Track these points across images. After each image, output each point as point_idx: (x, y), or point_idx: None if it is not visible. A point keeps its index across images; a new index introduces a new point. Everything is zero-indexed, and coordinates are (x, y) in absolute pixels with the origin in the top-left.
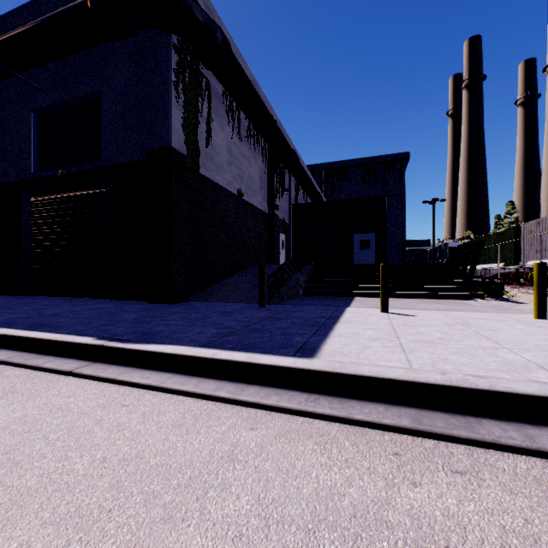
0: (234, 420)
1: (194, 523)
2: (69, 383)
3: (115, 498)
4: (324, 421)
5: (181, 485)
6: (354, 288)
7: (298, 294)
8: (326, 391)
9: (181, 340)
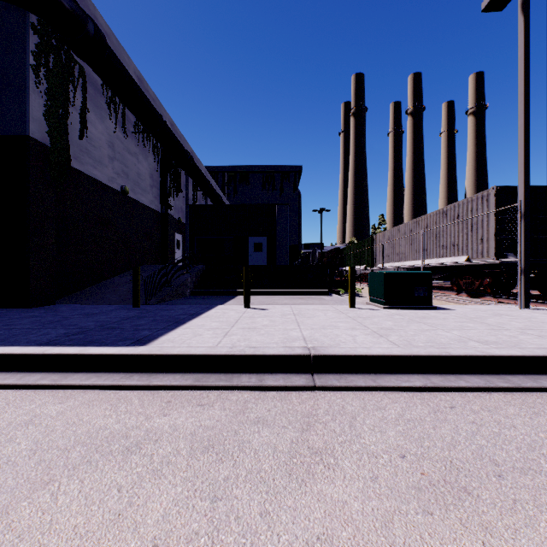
0: (47, 400)
1: None
2: None
3: None
4: (129, 390)
5: None
6: (239, 288)
7: (184, 294)
8: (144, 370)
9: (18, 342)
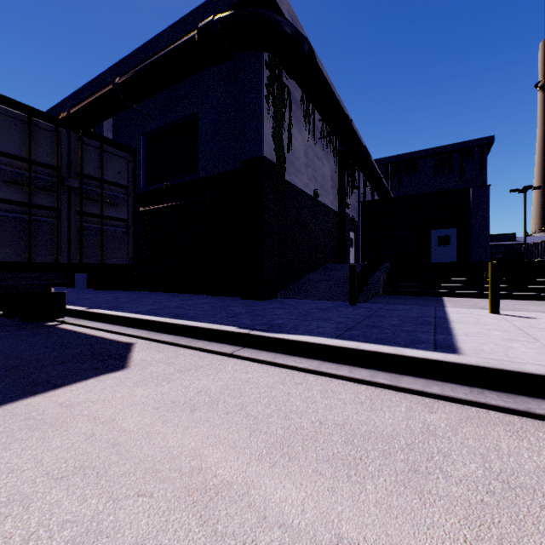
0: (407, 404)
1: (441, 477)
2: (235, 362)
3: (356, 451)
4: (499, 413)
5: (403, 448)
6: (440, 288)
7: (379, 293)
8: (486, 386)
9: (311, 332)
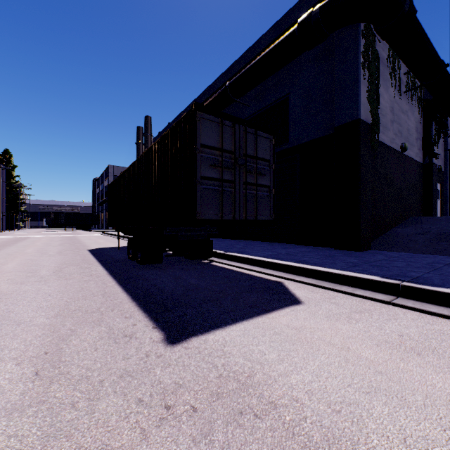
0: None
1: None
2: (402, 311)
3: None
4: None
5: None
6: None
7: None
8: None
9: None
